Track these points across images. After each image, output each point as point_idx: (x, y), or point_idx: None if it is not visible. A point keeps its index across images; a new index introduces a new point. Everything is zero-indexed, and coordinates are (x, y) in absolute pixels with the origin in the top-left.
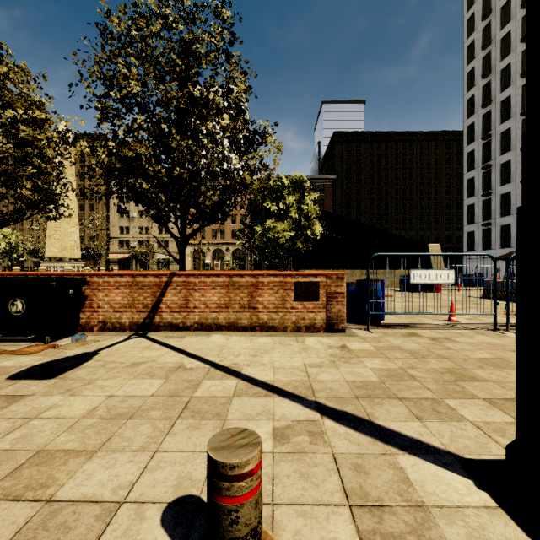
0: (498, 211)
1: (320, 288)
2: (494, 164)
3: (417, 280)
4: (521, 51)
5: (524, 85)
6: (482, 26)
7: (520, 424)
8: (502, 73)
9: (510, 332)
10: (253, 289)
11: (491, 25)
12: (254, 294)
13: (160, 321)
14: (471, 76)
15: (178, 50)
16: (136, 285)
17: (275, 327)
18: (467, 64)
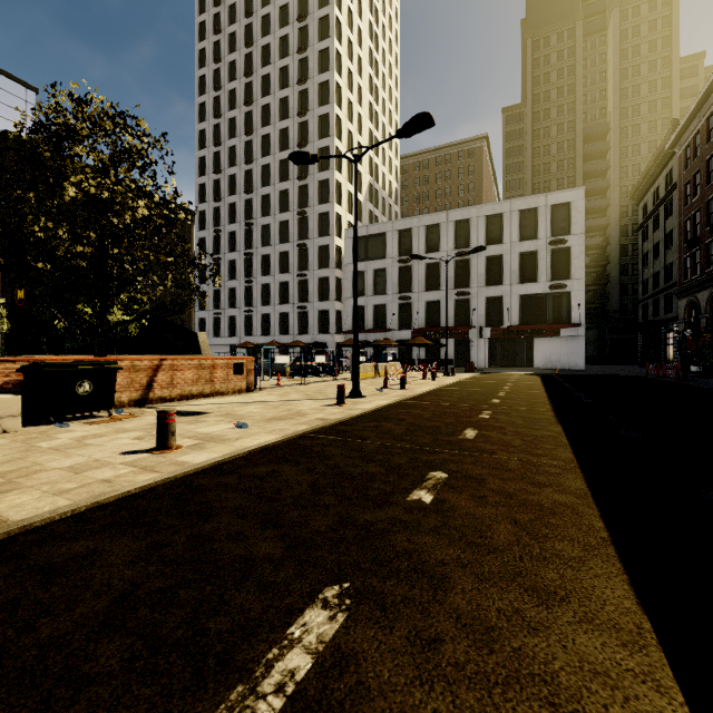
0: (227, 302)
1: (244, 367)
2: (224, 259)
3: (278, 361)
4: (245, 170)
5: (246, 200)
6: (213, 122)
7: (354, 385)
8: (230, 179)
9: (306, 385)
10: (212, 369)
11: (221, 128)
12: (213, 372)
13: (154, 396)
14: (202, 162)
15: (113, 147)
16: (134, 368)
17: (224, 393)
18: (199, 149)
